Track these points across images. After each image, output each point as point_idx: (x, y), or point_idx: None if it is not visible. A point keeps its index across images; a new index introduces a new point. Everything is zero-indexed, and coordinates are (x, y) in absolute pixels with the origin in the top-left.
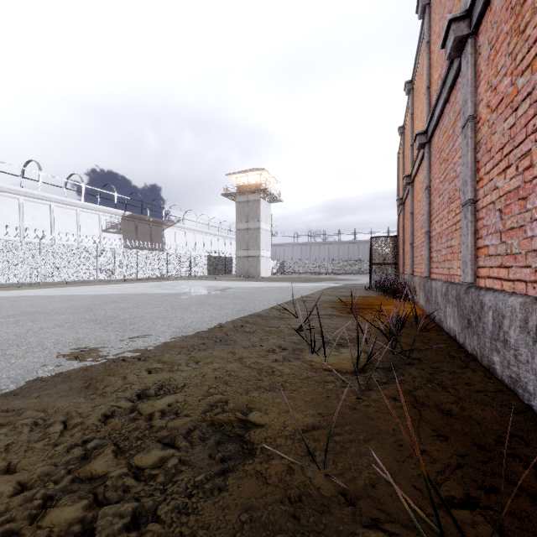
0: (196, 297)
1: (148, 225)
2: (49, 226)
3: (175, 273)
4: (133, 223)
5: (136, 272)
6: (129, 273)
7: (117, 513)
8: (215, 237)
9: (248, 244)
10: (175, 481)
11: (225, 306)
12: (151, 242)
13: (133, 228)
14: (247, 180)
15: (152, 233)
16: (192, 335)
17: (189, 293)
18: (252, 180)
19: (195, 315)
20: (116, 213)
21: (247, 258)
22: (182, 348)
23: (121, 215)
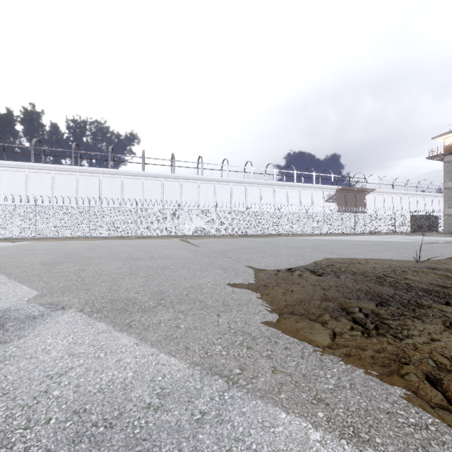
0: (437, 244)
1: (353, 193)
2: (298, 201)
3: (381, 229)
4: (343, 193)
5: (353, 228)
6: (349, 229)
7: None
8: (413, 196)
9: None
10: None
11: None
12: (355, 206)
13: (343, 197)
14: None
15: (356, 199)
16: None
17: (424, 242)
18: None
19: None
20: (332, 188)
21: None
22: None
23: (335, 189)
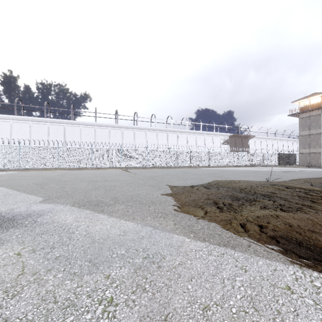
0: (289, 172)
1: (241, 138)
2: (203, 144)
3: (258, 163)
4: (234, 139)
5: (240, 162)
6: (237, 163)
7: (313, 184)
8: (280, 141)
9: (310, 145)
10: (319, 184)
11: (308, 175)
12: (242, 147)
13: (234, 141)
14: (309, 102)
15: (242, 143)
16: (304, 178)
17: (282, 171)
18: (313, 101)
19: (298, 175)
20: (226, 135)
21: (308, 153)
22: (304, 179)
23: (228, 135)
